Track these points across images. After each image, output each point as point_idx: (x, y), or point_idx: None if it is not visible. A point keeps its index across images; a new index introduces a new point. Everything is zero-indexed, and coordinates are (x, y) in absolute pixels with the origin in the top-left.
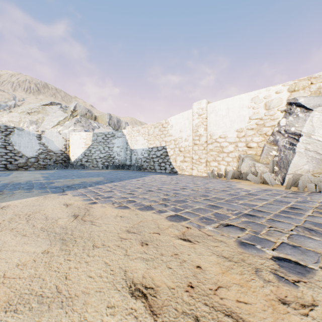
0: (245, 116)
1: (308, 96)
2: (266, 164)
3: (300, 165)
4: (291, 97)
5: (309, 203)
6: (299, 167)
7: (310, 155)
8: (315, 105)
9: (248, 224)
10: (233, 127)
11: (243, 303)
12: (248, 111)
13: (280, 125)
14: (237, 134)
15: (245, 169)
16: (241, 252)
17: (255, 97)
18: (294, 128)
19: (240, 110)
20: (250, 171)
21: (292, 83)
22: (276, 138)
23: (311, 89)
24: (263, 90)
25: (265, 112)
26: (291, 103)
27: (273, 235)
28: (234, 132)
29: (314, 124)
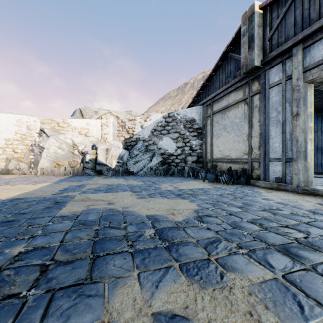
0: (12, 130)
1: (49, 129)
2: (27, 163)
3: (44, 163)
4: (42, 126)
5: (38, 178)
6: (44, 165)
7: (49, 159)
8: (51, 135)
9: (6, 183)
10: (2, 136)
11: (0, 188)
12: (15, 127)
13: (36, 141)
14: (6, 142)
15: (12, 167)
16: (1, 186)
17: (21, 120)
18: (42, 144)
19: (9, 125)
20: (16, 168)
21: (43, 119)
22: (34, 148)
23: (51, 125)
24: (26, 117)
25: (27, 131)
26: (42, 130)
27: (14, 183)
28: (3, 140)
29: (51, 144)
